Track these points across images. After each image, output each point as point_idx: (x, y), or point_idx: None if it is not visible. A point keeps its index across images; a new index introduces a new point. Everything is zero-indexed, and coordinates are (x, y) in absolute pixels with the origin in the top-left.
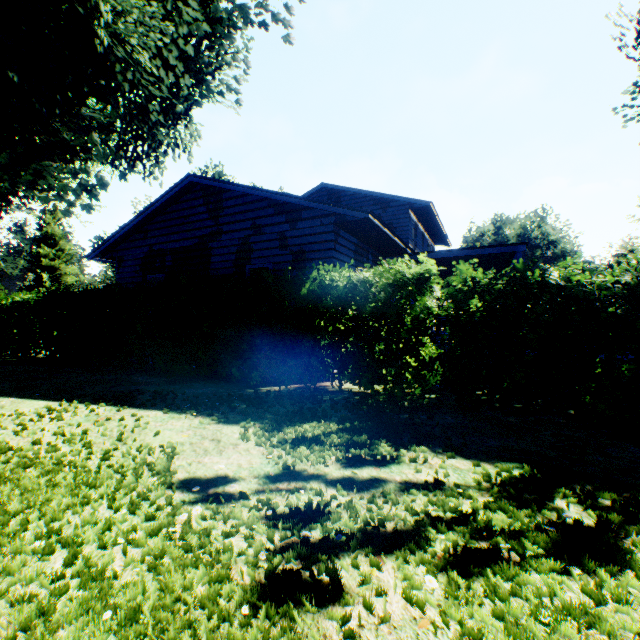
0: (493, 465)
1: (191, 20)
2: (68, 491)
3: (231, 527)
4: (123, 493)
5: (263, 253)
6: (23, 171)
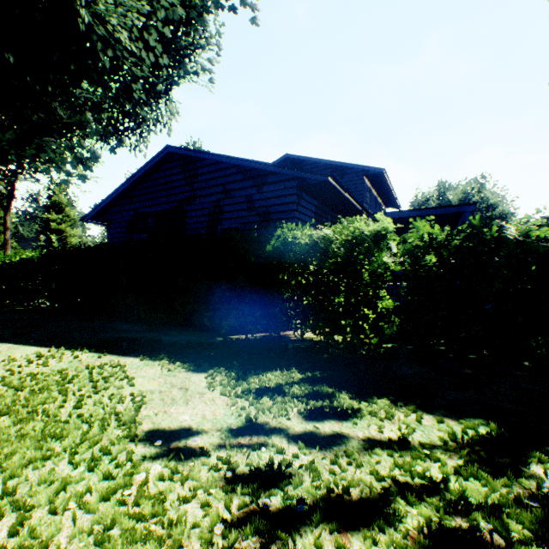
0: (457, 421)
1: (168, 5)
2: (33, 443)
3: (188, 490)
4: (86, 447)
5: (233, 214)
6: (27, 146)
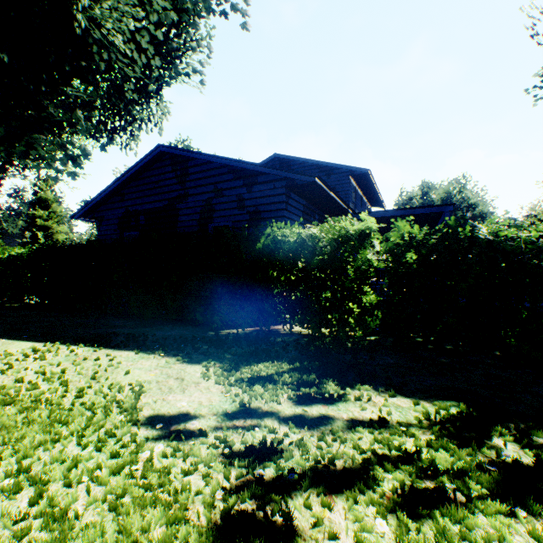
0: (431, 403)
1: (160, 9)
2: (41, 428)
3: (190, 465)
4: (92, 430)
5: (223, 213)
6: (17, 143)
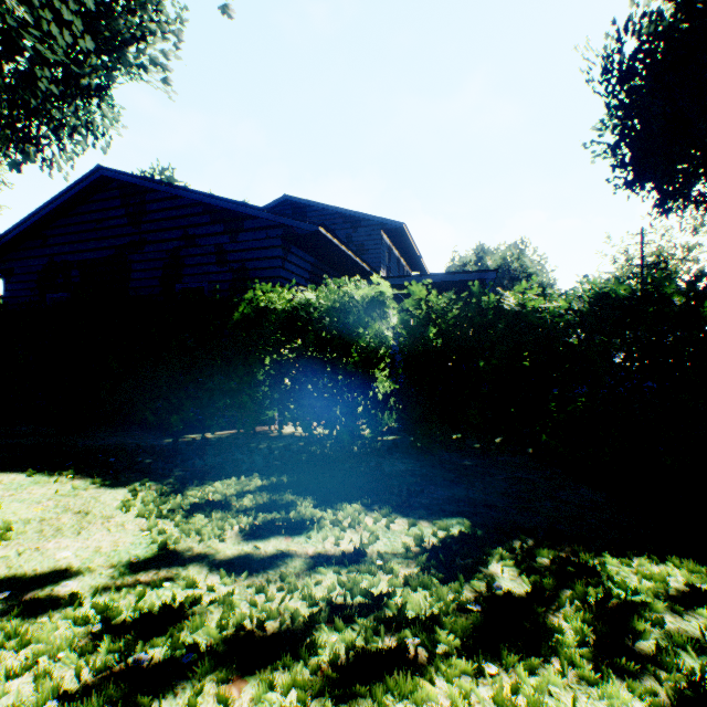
0: (432, 522)
1: None
2: None
3: (25, 659)
4: None
5: (197, 270)
6: None
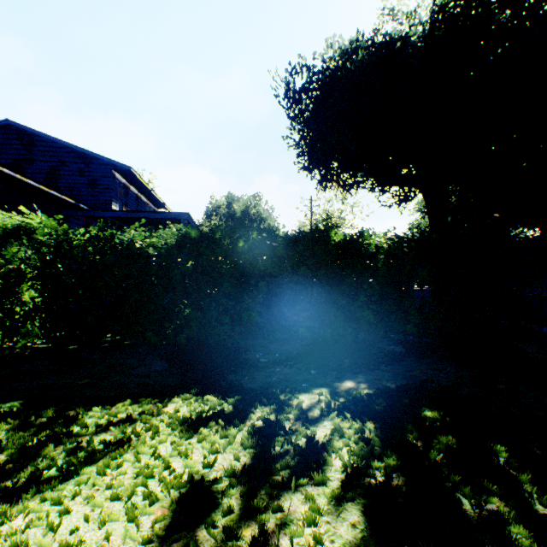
0: None
1: None
2: None
3: None
4: None
5: None
6: None
